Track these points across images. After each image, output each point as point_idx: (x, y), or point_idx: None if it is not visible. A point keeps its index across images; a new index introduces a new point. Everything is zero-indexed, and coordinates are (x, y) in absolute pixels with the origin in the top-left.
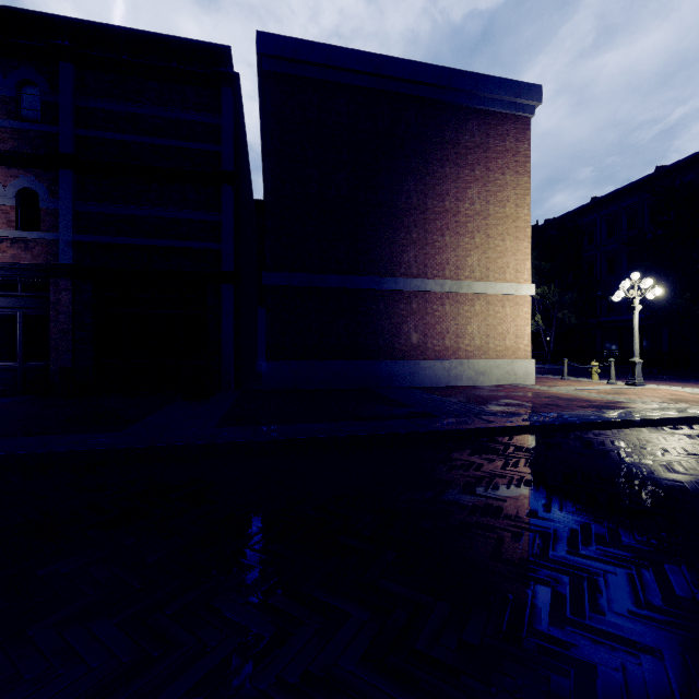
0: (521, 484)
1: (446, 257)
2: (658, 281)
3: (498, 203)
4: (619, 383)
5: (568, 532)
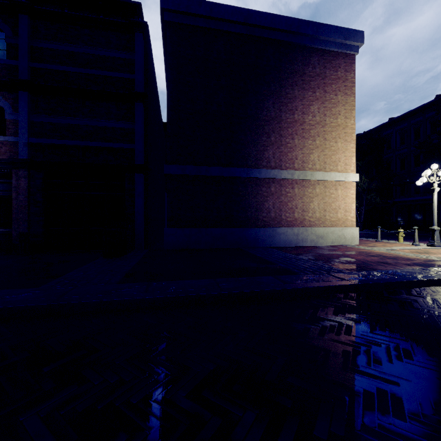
0: (401, 355)
1: (295, 154)
2: None
3: (332, 116)
4: (421, 244)
5: None
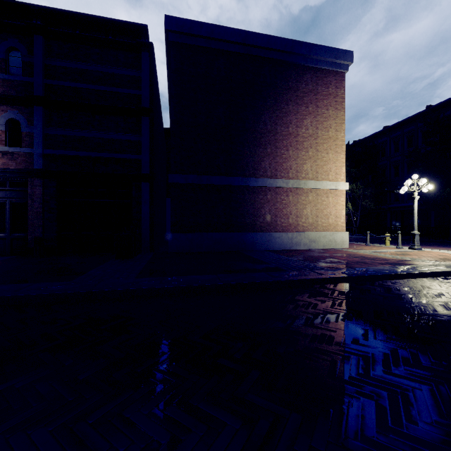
0: (345, 319)
1: (289, 164)
2: (428, 180)
3: (324, 129)
4: (404, 248)
5: (382, 355)
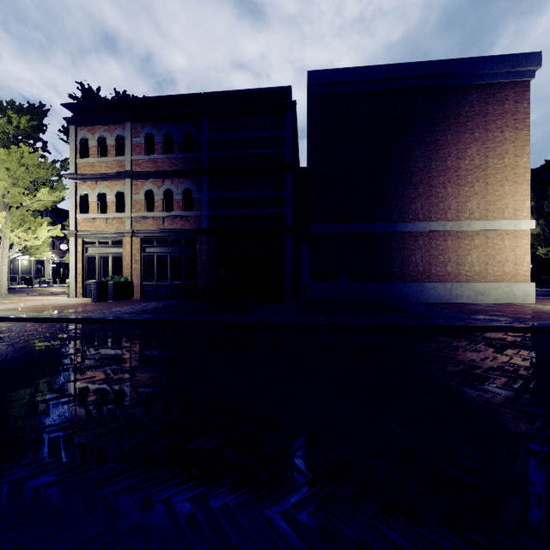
0: (474, 351)
1: (447, 204)
2: None
3: (497, 156)
4: None
5: (488, 367)
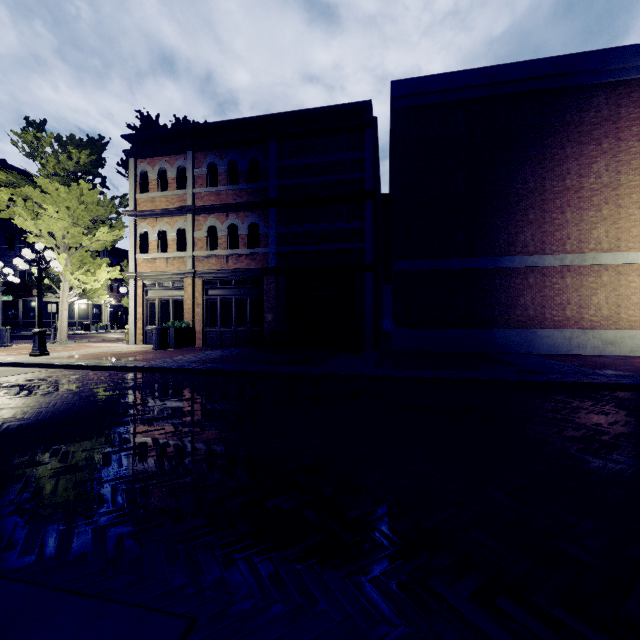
0: (600, 413)
1: (566, 232)
2: None
3: (632, 171)
4: None
5: (618, 433)
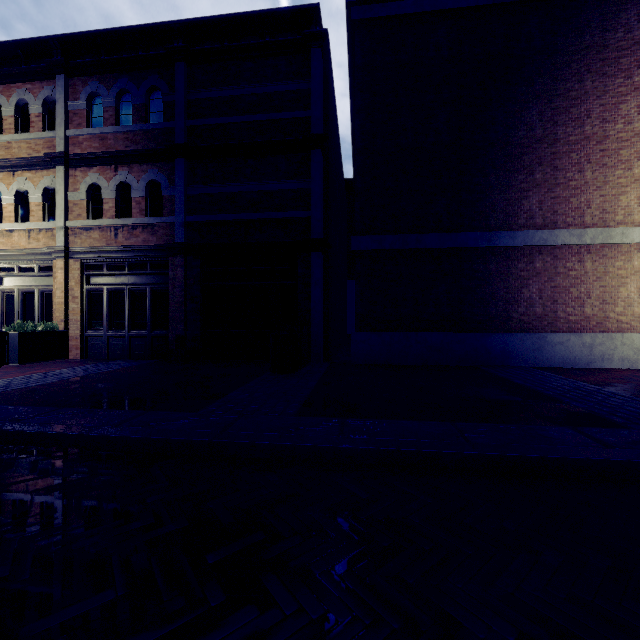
0: None
1: (585, 198)
2: None
3: None
4: None
5: None
